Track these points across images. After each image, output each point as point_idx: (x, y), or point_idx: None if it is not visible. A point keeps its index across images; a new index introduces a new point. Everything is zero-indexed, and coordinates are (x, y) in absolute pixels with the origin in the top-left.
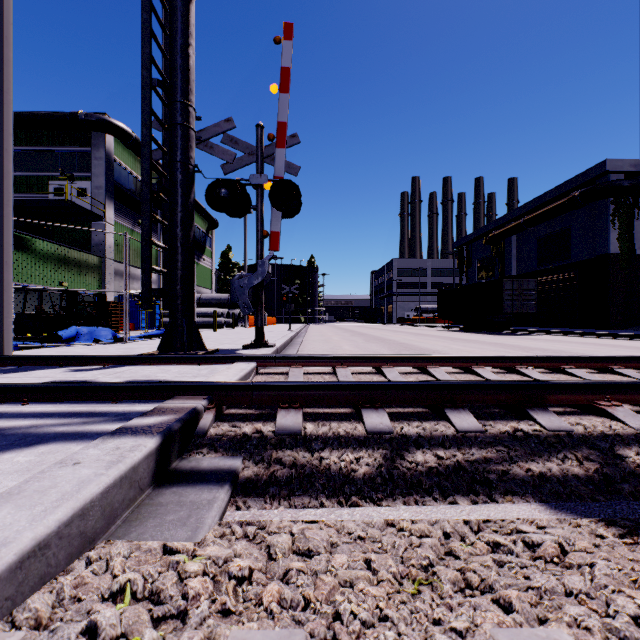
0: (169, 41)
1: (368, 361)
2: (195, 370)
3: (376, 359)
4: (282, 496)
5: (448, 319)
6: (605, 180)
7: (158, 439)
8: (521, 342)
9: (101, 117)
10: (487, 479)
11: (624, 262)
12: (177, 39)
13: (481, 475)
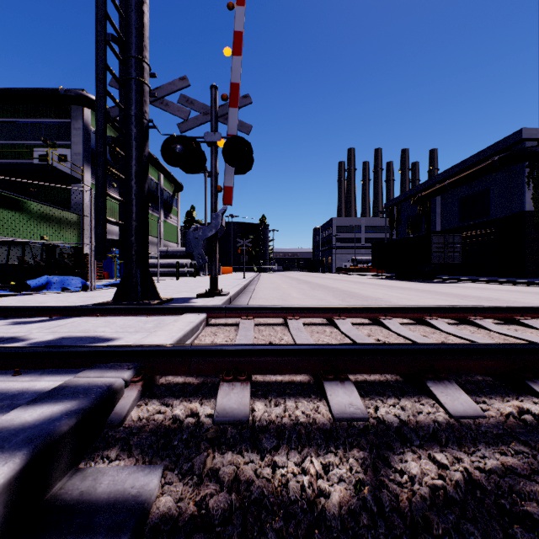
0: None
1: (320, 312)
2: (141, 323)
3: (328, 310)
4: None
5: (381, 269)
6: (521, 147)
7: (17, 462)
8: (451, 289)
9: (79, 92)
10: (531, 518)
11: (538, 219)
12: None
13: (518, 508)
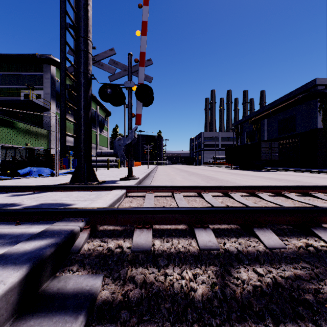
0: (76, 2)
1: (193, 189)
2: (87, 195)
3: (198, 187)
4: (131, 326)
5: (231, 163)
6: (315, 89)
7: (24, 270)
8: (273, 175)
9: (48, 56)
10: (308, 302)
11: (325, 133)
12: (81, 0)
13: (301, 297)
